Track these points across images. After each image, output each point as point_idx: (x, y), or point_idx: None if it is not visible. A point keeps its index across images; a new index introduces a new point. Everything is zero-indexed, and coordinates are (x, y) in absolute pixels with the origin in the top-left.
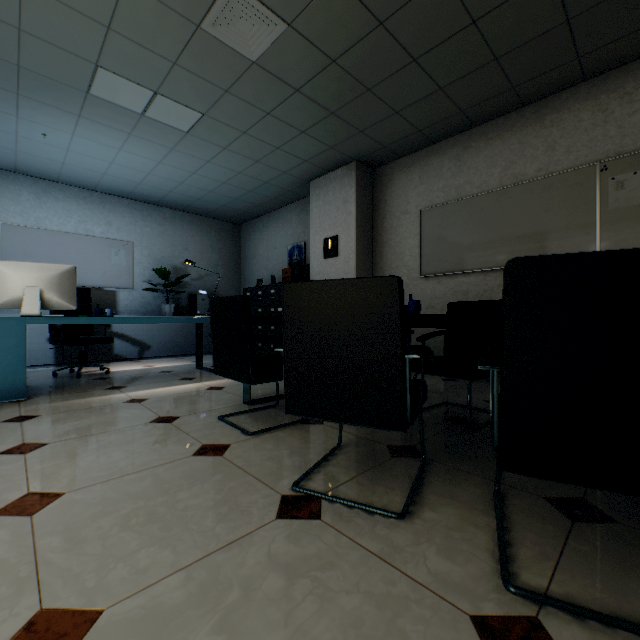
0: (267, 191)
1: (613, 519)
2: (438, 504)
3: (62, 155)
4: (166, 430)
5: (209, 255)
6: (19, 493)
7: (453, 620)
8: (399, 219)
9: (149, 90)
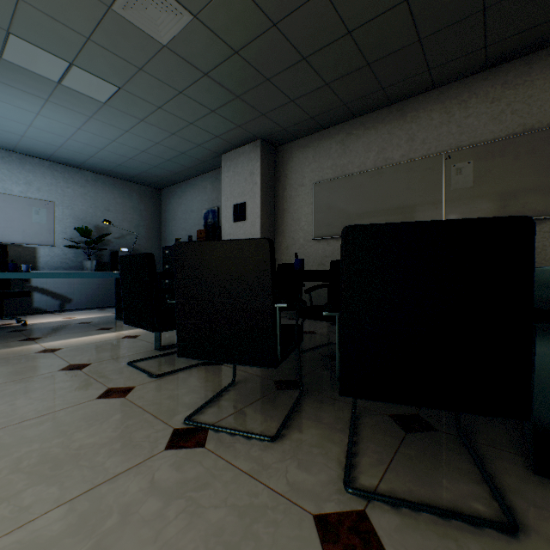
0: (184, 161)
1: (435, 428)
2: (306, 426)
3: None
4: (75, 377)
5: (131, 216)
6: None
7: (299, 520)
8: (297, 190)
9: (64, 61)
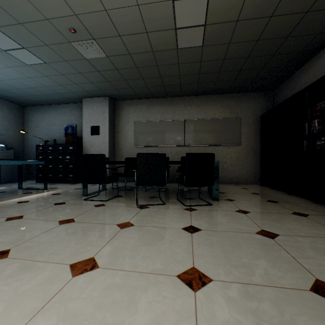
0: (56, 96)
1: (195, 198)
2: (168, 202)
3: None
4: (69, 205)
5: (2, 122)
6: (55, 221)
7: (181, 210)
8: (126, 123)
9: (21, 46)
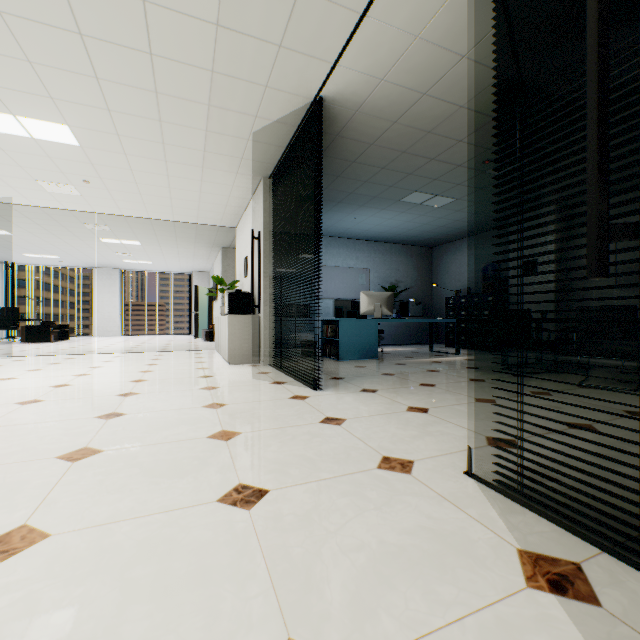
0: (470, 227)
1: None
2: None
3: (352, 225)
4: (482, 370)
5: (411, 273)
6: (466, 378)
7: None
8: None
9: (433, 195)
